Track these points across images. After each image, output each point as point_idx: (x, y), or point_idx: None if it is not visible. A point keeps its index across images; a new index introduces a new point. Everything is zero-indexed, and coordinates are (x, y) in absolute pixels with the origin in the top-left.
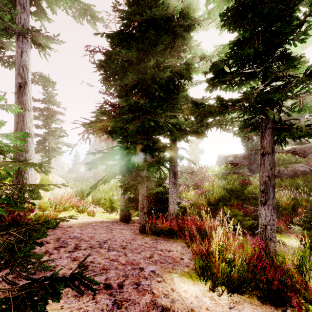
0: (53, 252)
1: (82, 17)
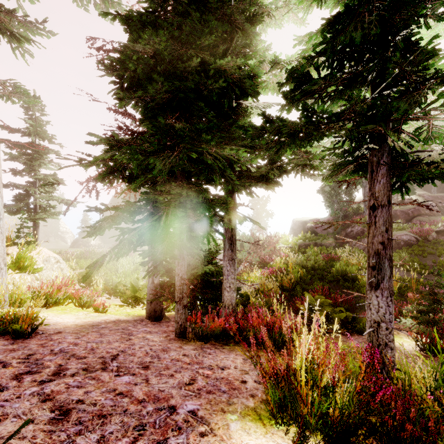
0: (8, 385)
1: None
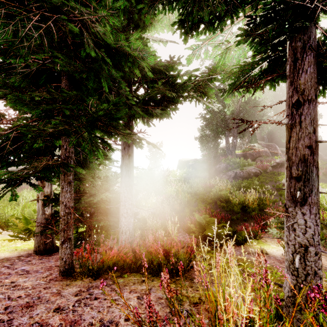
0: None
1: None
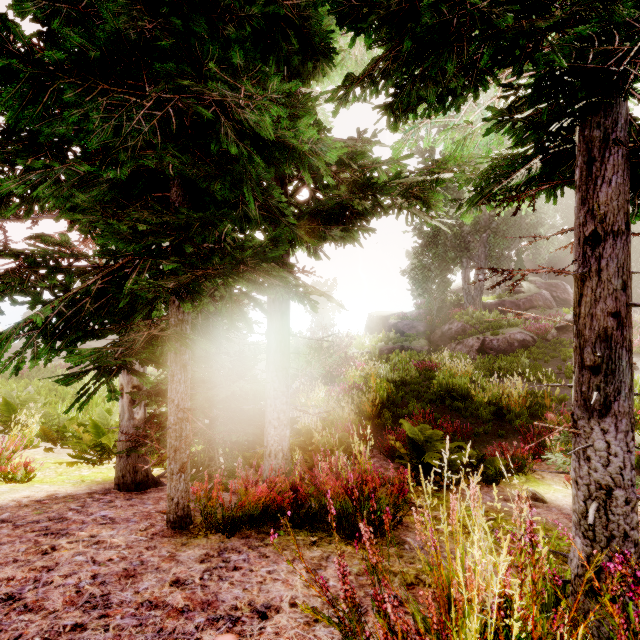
0: None
1: None
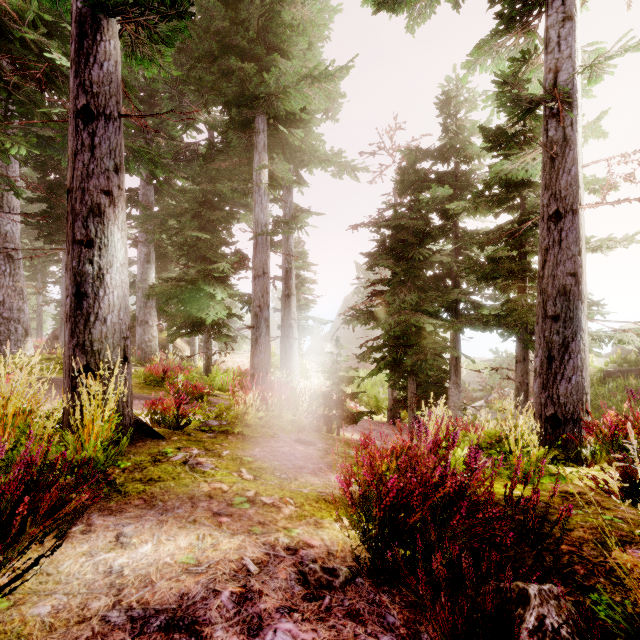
0: None
1: (342, 173)
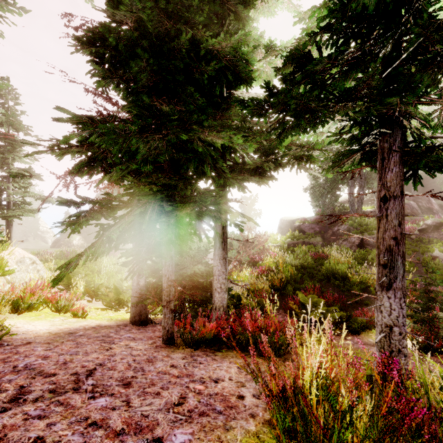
0: None
1: None
